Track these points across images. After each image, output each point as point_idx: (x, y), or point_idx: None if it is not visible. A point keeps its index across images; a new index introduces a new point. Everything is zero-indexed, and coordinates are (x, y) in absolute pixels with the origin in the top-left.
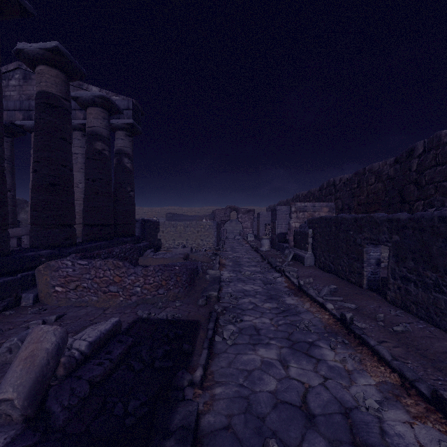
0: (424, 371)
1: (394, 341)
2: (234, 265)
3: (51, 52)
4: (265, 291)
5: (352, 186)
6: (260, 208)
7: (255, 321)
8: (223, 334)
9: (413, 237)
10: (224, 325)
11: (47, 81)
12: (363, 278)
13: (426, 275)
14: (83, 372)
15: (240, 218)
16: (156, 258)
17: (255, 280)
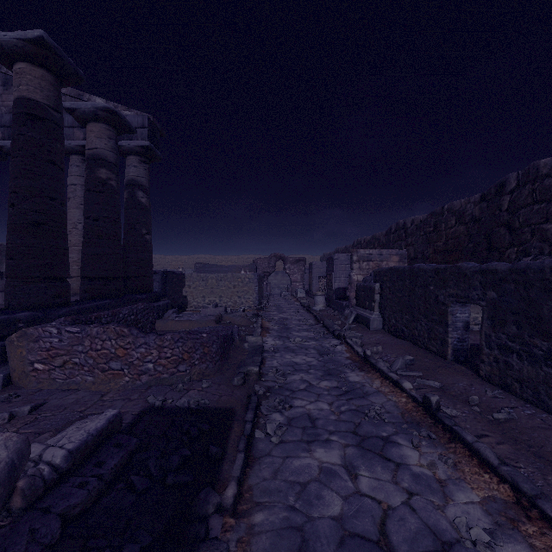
0: (544, 480)
1: (497, 434)
2: (280, 329)
3: (34, 45)
4: (321, 364)
5: (427, 230)
6: (313, 257)
7: (309, 407)
8: (266, 427)
9: (516, 294)
10: (268, 413)
11: (29, 84)
12: (447, 346)
13: (534, 344)
14: (54, 501)
15: (288, 270)
16: (179, 320)
17: (308, 349)
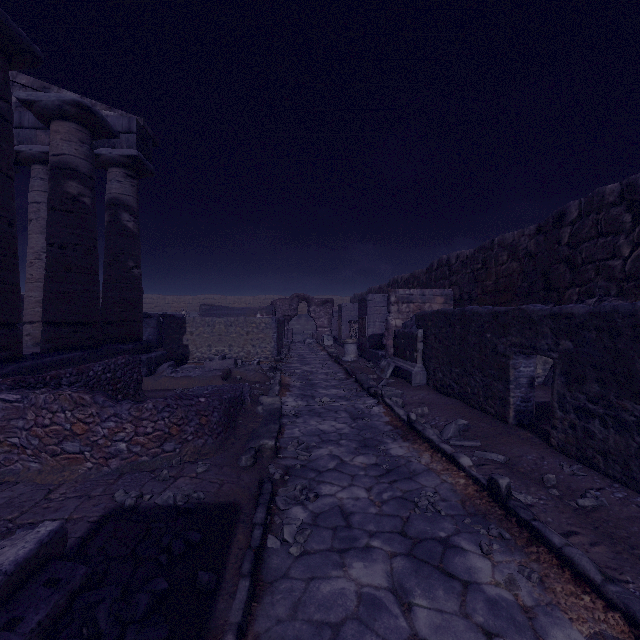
0: None
1: (588, 530)
2: (303, 385)
3: None
4: (355, 432)
5: (474, 267)
6: (342, 298)
7: (341, 496)
8: (282, 531)
9: (599, 344)
10: (285, 508)
11: None
12: (509, 407)
13: (623, 407)
14: None
15: (313, 313)
16: (175, 377)
17: (338, 412)
